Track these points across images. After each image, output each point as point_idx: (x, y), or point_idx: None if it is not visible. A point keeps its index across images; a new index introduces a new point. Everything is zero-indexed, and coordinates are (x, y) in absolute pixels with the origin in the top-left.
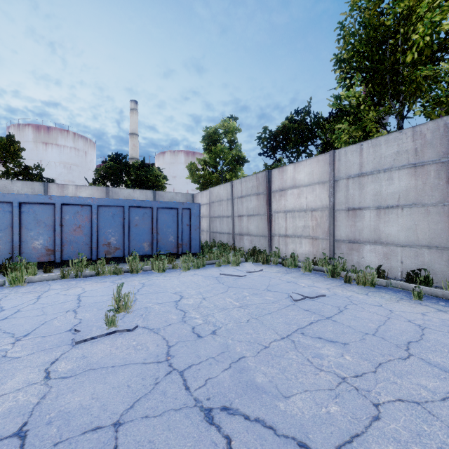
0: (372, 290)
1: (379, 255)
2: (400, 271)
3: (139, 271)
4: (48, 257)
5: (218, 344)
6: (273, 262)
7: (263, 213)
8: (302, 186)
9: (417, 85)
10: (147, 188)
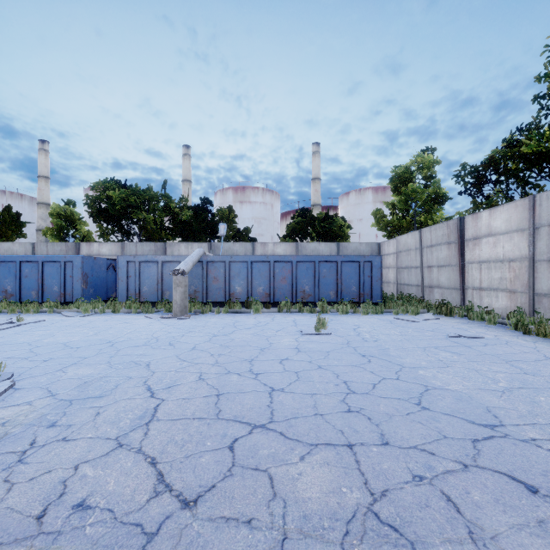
0: (548, 341)
1: None
2: None
3: (328, 312)
4: (266, 298)
5: (376, 344)
6: (457, 315)
7: (454, 264)
8: (498, 234)
9: None
10: (331, 239)
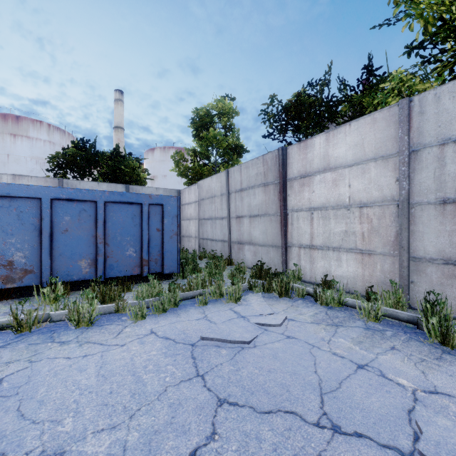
0: None
1: None
2: None
3: (40, 324)
4: None
5: None
6: (297, 294)
7: (273, 212)
8: (341, 166)
9: None
10: (122, 183)
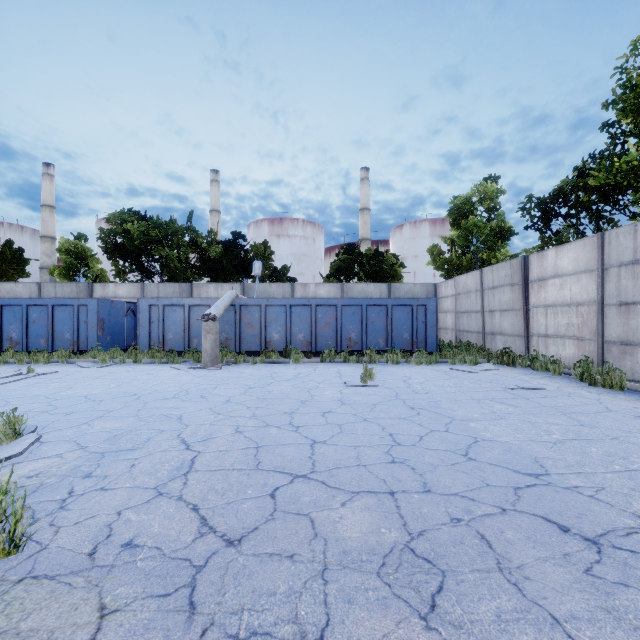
0: (614, 392)
1: None
2: None
3: (376, 362)
4: (307, 347)
5: (427, 396)
6: (520, 365)
7: (518, 308)
8: (564, 275)
9: None
10: (381, 279)
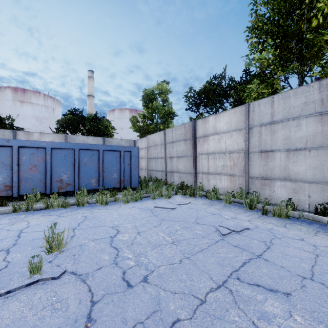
0: (288, 222)
1: (288, 189)
2: (307, 204)
3: (85, 204)
4: (6, 192)
5: (149, 299)
6: (198, 195)
7: (189, 155)
8: (221, 133)
9: (318, 48)
10: (99, 135)
